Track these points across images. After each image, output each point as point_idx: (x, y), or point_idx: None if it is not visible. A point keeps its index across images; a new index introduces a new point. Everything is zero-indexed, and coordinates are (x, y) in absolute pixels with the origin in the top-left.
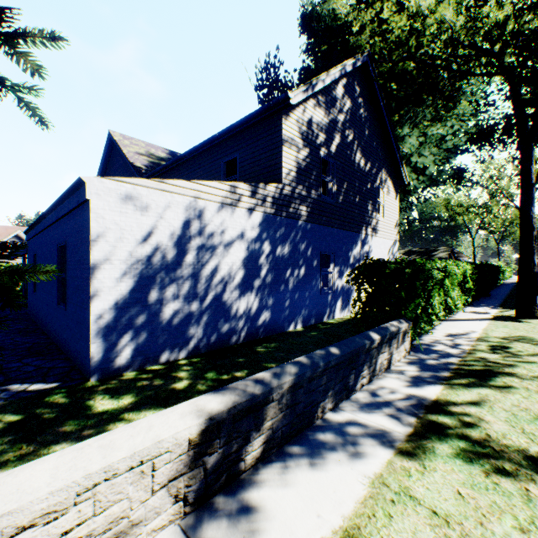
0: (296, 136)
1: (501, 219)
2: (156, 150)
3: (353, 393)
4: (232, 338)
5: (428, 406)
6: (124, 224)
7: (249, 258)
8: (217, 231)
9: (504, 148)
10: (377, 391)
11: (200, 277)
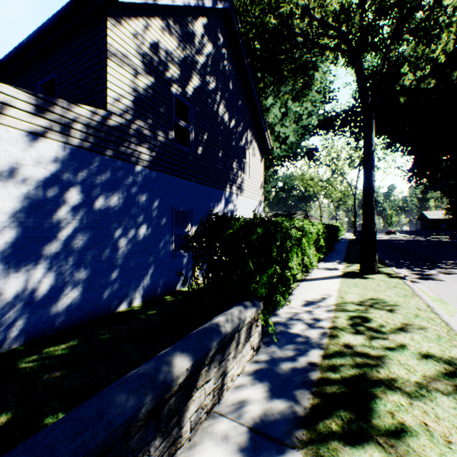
0: (132, 55)
1: (338, 191)
2: None
3: None
4: None
5: None
6: None
7: (30, 210)
8: None
9: (342, 135)
10: None
11: None
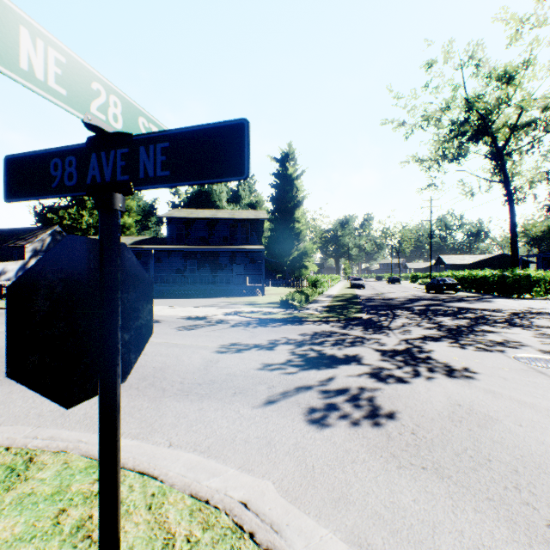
0: (30, 250)
1: None
2: None
3: None
4: None
5: None
6: None
7: (17, 273)
8: (9, 269)
9: None
10: None
11: (6, 276)
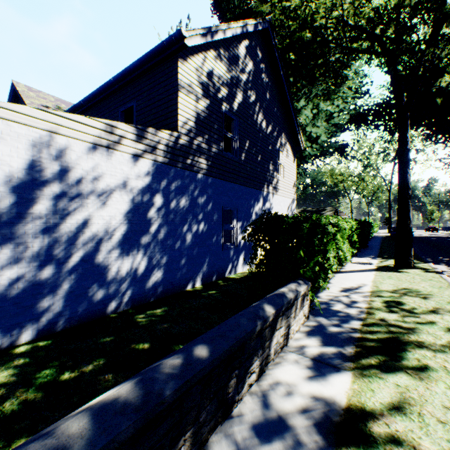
0: (195, 84)
1: (371, 186)
2: (68, 105)
3: (235, 405)
4: (110, 306)
5: (340, 424)
6: None
7: (134, 211)
8: (86, 177)
9: (375, 129)
10: (269, 394)
11: (58, 234)
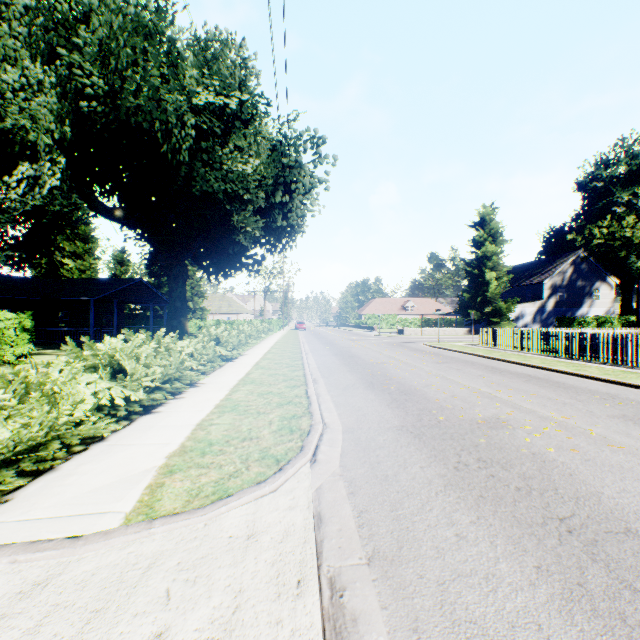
0: (547, 287)
1: None
2: None
3: None
4: None
5: None
6: (510, 313)
7: (532, 317)
8: (525, 313)
9: None
10: None
11: (522, 321)
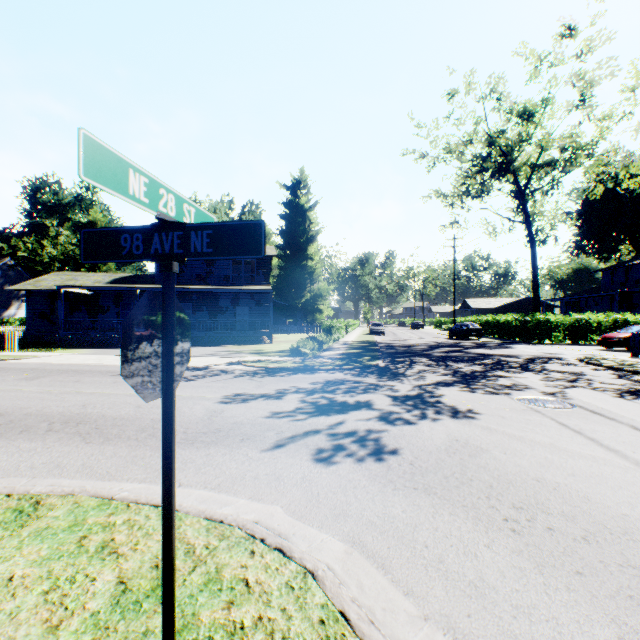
0: None
1: None
2: None
3: None
4: None
5: None
6: None
7: None
8: None
9: None
10: None
11: None
